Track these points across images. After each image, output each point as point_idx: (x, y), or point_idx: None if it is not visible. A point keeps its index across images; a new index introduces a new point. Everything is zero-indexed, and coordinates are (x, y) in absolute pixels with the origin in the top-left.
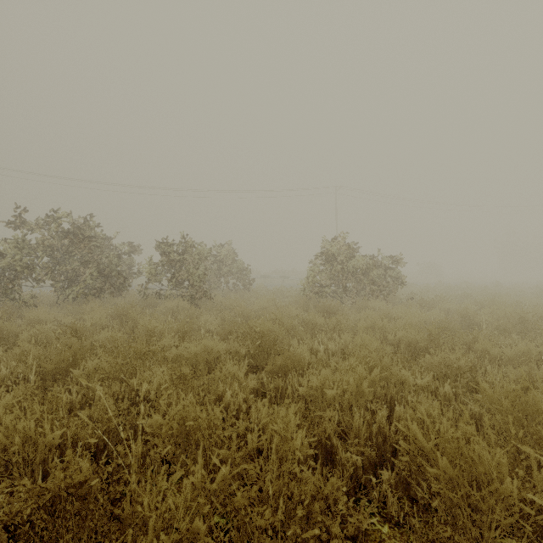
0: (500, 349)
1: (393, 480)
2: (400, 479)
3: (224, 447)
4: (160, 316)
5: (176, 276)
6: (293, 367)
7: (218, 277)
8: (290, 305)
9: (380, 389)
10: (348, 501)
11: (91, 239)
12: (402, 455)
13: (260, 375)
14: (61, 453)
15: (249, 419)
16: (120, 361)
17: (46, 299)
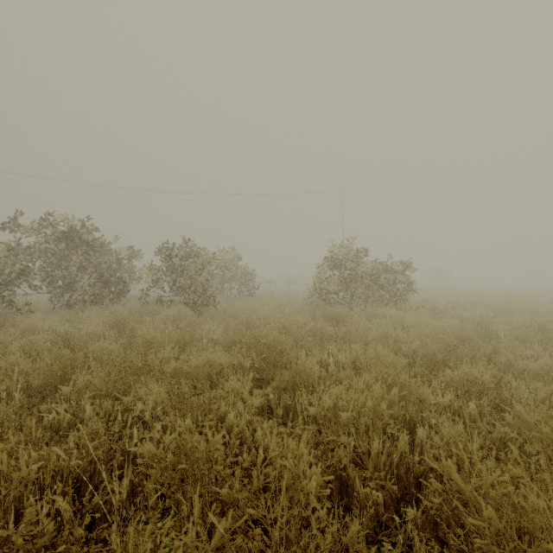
0: (524, 362)
1: (419, 520)
2: (426, 518)
3: (225, 486)
4: (161, 324)
5: (178, 282)
6: (302, 383)
7: (222, 282)
8: (297, 312)
9: (399, 409)
10: (368, 543)
11: (89, 244)
12: (428, 488)
13: (266, 390)
14: (39, 488)
15: (255, 443)
16: (113, 376)
17: (42, 306)
